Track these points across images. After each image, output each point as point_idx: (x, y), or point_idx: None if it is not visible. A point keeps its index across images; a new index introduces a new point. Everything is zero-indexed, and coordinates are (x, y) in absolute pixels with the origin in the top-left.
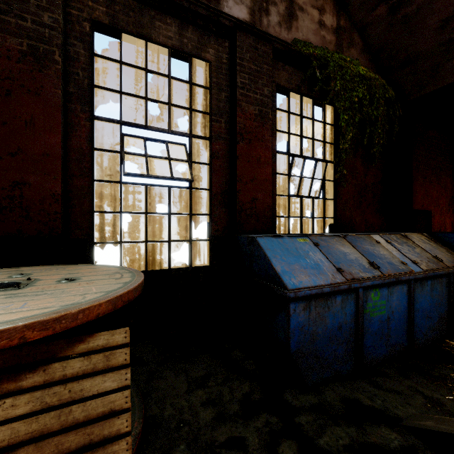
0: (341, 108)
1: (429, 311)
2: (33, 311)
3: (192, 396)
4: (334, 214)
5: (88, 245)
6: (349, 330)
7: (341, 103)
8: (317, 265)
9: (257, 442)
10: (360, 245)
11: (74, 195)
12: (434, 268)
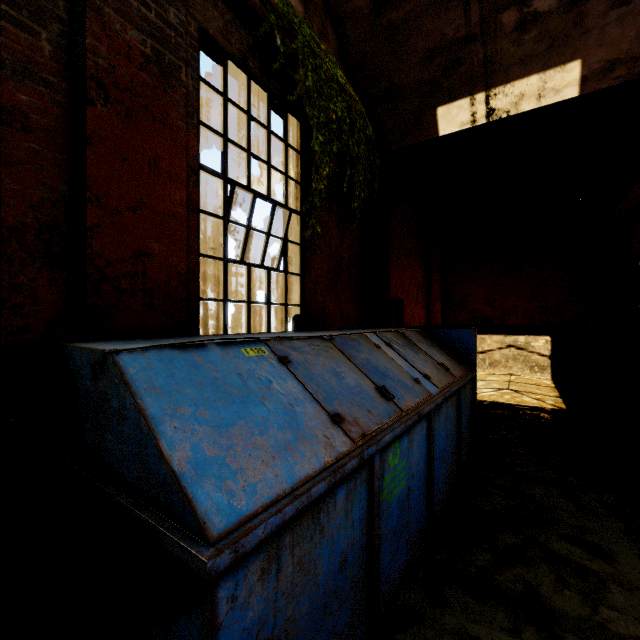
0: (314, 120)
1: (444, 451)
2: None
3: None
4: (301, 299)
5: None
6: (358, 557)
7: (314, 112)
8: (291, 416)
9: None
10: (356, 355)
11: None
12: (447, 383)
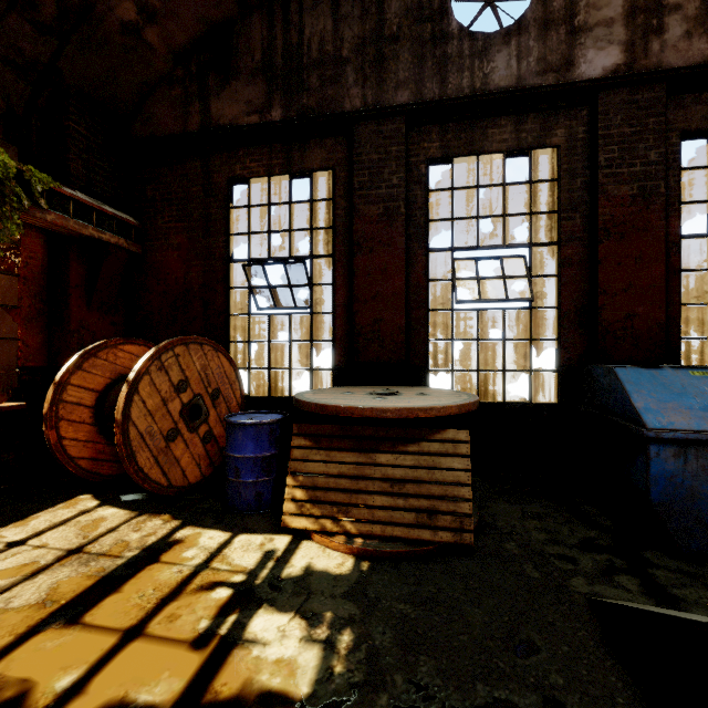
0: None
1: None
2: (417, 404)
3: (525, 521)
4: None
5: (424, 372)
6: None
7: None
8: None
9: (590, 565)
10: None
11: (413, 326)
12: None
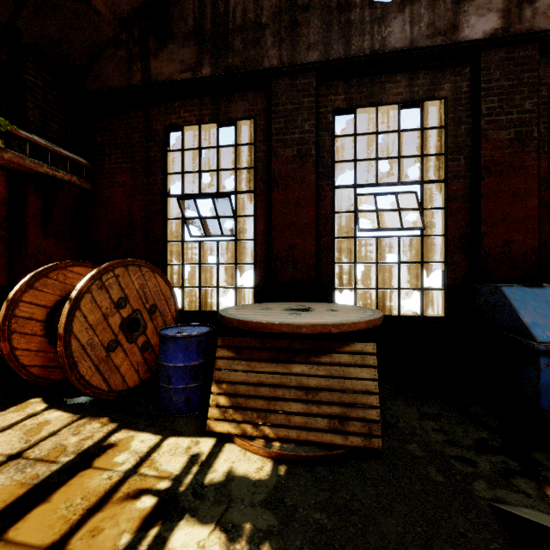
0: None
1: None
2: (329, 320)
3: (423, 422)
4: None
5: (331, 290)
6: None
7: None
8: None
9: (488, 467)
10: None
11: (322, 251)
12: None
